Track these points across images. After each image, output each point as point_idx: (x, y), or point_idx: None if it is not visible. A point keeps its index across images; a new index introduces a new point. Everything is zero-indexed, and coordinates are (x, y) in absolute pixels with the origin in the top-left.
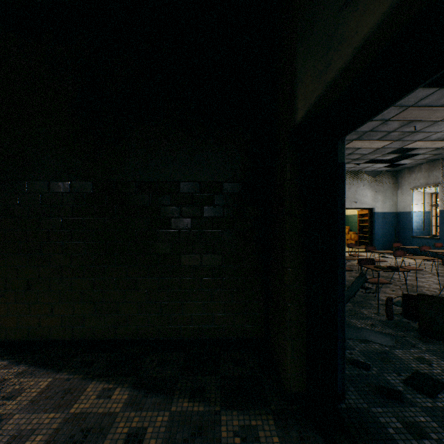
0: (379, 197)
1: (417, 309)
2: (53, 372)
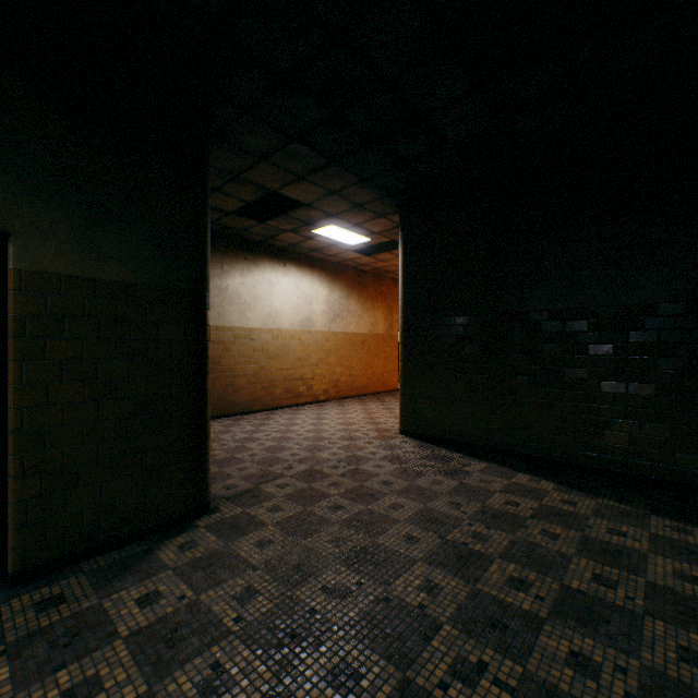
0: None
1: None
2: (484, 461)
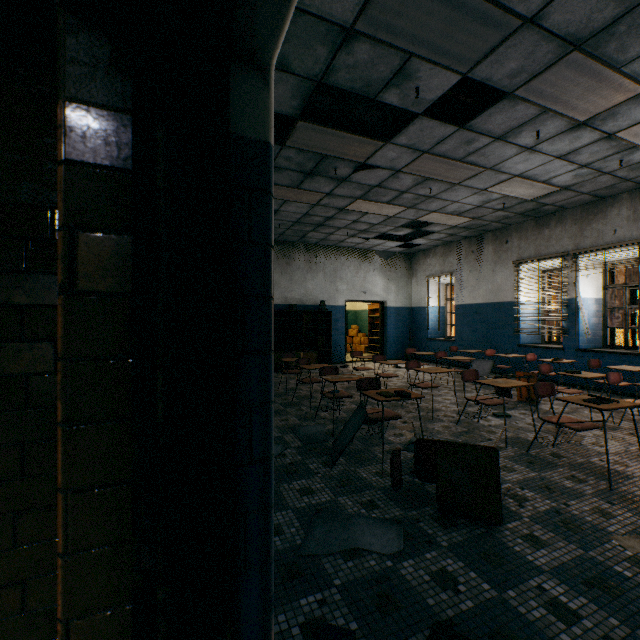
0: (392, 287)
1: (436, 468)
2: None
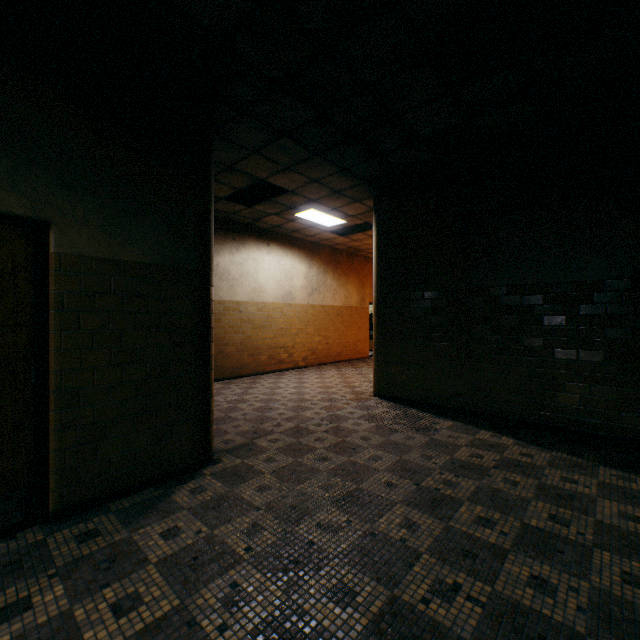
0: None
1: None
2: (451, 420)
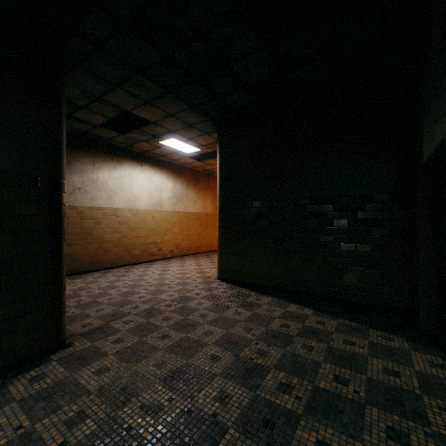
0: None
1: None
2: (270, 297)
